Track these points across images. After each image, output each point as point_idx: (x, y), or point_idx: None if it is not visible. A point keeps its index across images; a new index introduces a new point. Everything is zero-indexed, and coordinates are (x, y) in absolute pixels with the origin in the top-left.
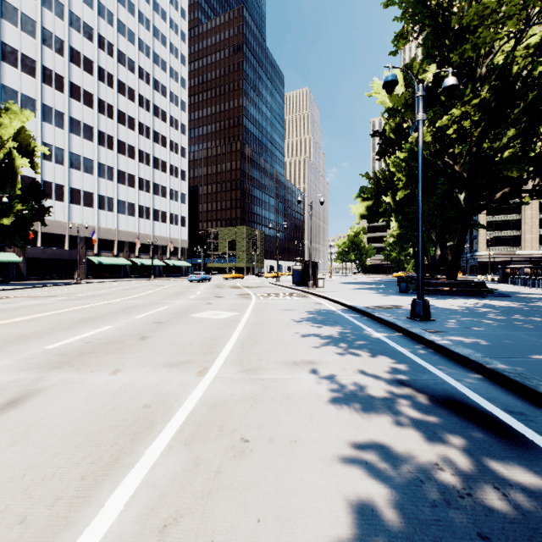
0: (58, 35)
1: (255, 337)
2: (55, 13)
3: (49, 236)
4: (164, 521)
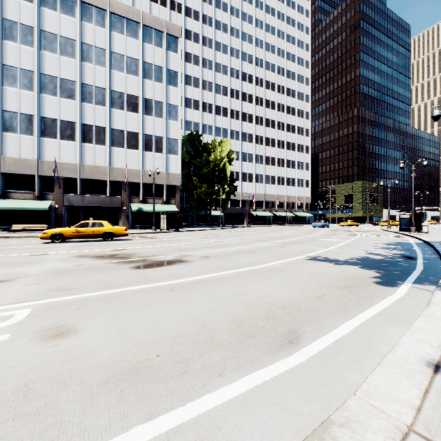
0: (237, 89)
1: (348, 245)
2: (235, 78)
3: (233, 201)
4: (322, 254)
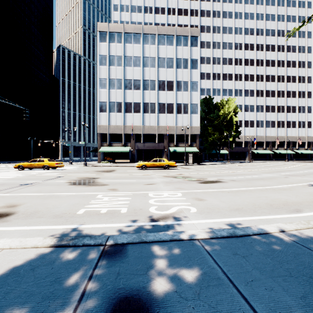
0: (240, 57)
1: None
2: (238, 49)
3: (236, 142)
4: None
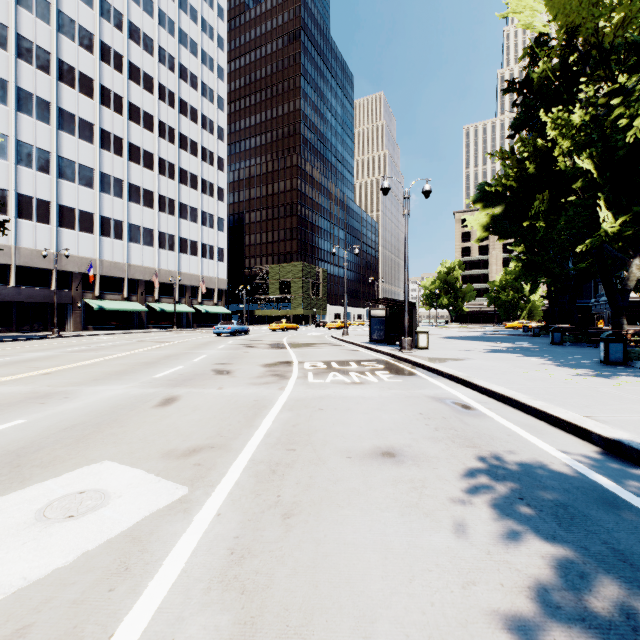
0: None
1: None
2: None
3: (28, 271)
4: None
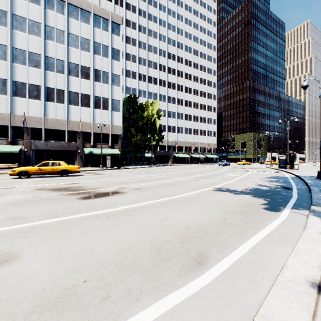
0: (164, 64)
1: (244, 179)
2: (163, 56)
3: (161, 146)
4: (225, 186)
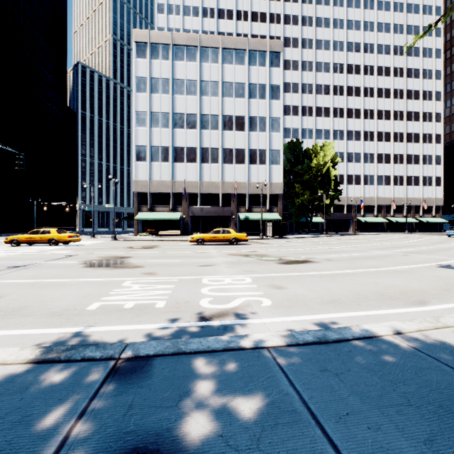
0: (340, 84)
1: None
2: (339, 73)
3: (336, 206)
4: None
